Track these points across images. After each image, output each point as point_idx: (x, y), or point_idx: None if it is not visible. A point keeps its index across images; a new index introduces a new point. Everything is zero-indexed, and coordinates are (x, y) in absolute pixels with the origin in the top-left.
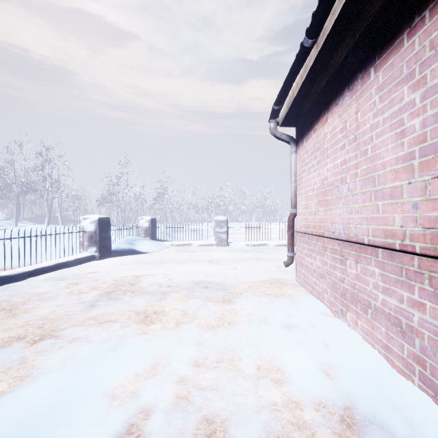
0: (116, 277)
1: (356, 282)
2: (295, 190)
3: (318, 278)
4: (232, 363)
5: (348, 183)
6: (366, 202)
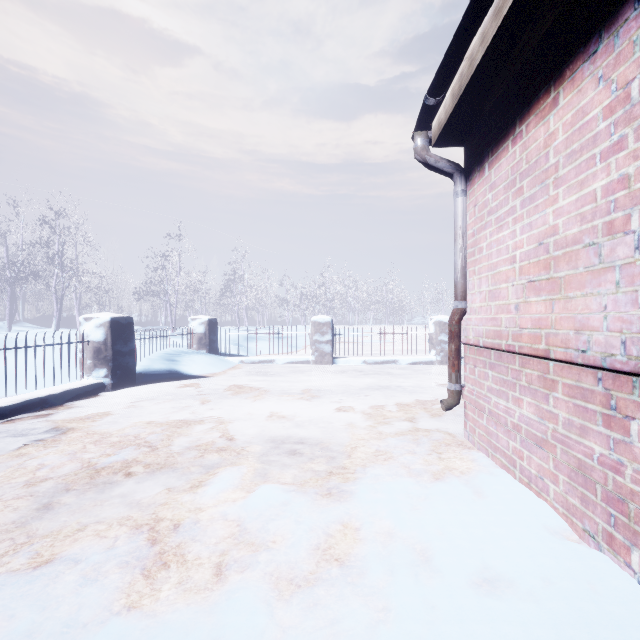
0: (127, 428)
1: None
2: (463, 265)
3: (527, 445)
4: None
5: (637, 232)
6: None
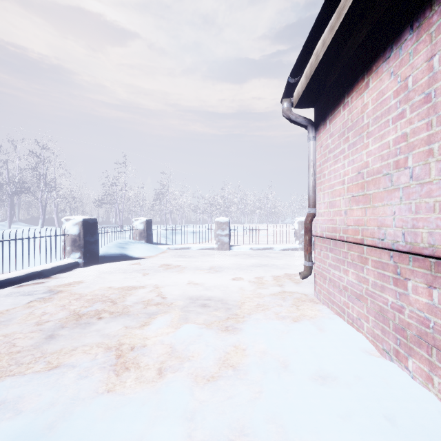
0: (96, 291)
1: (430, 316)
2: (314, 185)
3: (351, 299)
4: None
5: (411, 168)
6: None
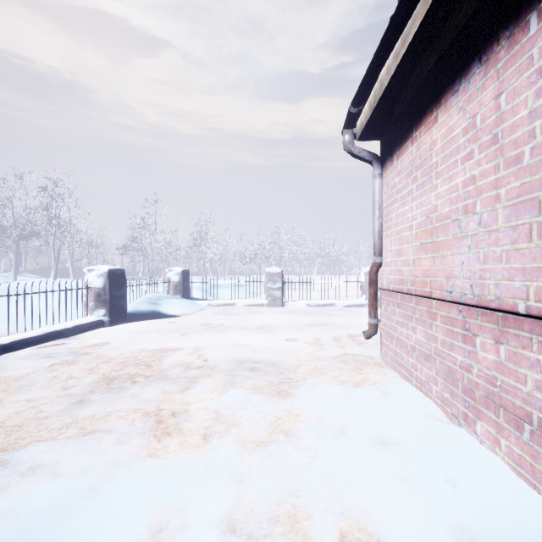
0: (127, 353)
1: (497, 374)
2: (380, 230)
3: (420, 360)
4: (294, 524)
5: (479, 214)
6: (519, 242)
